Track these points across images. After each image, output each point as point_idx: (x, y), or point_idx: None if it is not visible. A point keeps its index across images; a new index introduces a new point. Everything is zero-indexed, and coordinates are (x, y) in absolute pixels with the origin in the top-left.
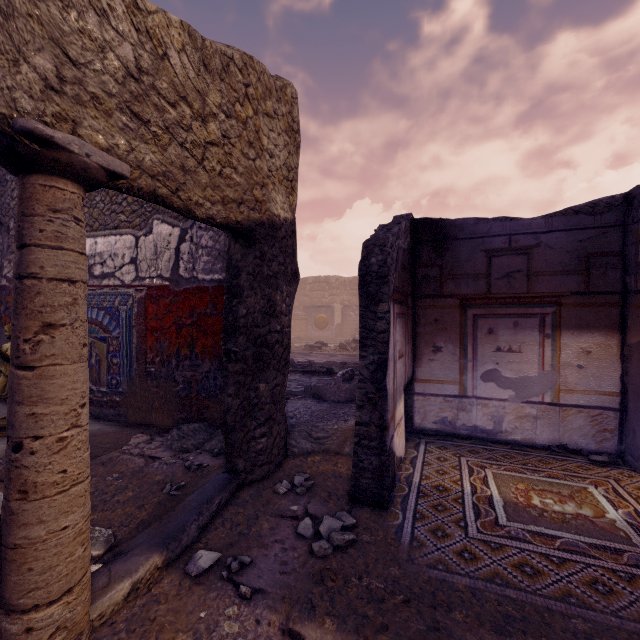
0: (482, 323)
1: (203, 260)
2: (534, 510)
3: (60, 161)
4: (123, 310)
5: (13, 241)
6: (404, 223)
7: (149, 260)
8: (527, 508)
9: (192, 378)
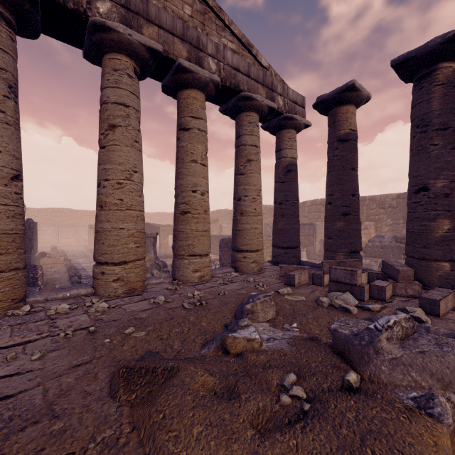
0: None
1: None
2: None
3: None
4: None
5: None
6: None
7: None
8: None
9: None
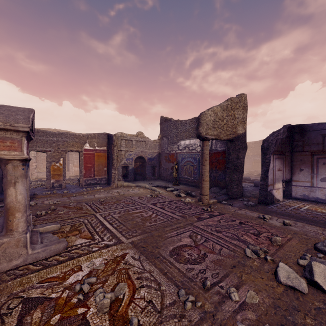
0: (320, 161)
1: (218, 144)
2: (314, 210)
3: (207, 139)
4: (197, 158)
5: (169, 141)
6: (282, 130)
7: None
8: (312, 210)
9: (215, 176)
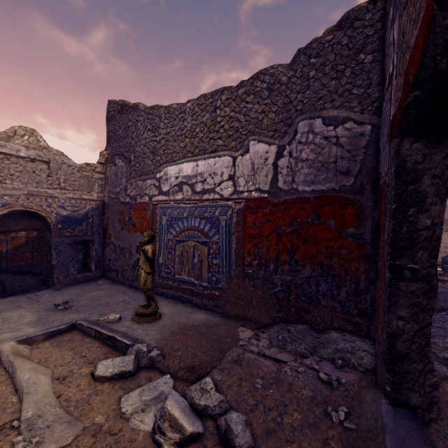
0: None
1: (303, 172)
2: None
3: None
4: (223, 219)
5: (133, 169)
6: None
7: (246, 176)
8: None
9: (291, 282)
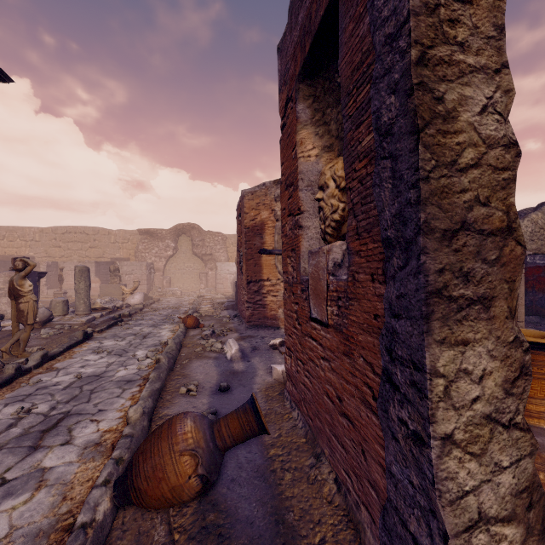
0: None
1: (538, 256)
2: None
3: None
4: None
5: None
6: None
7: None
8: None
9: (533, 299)
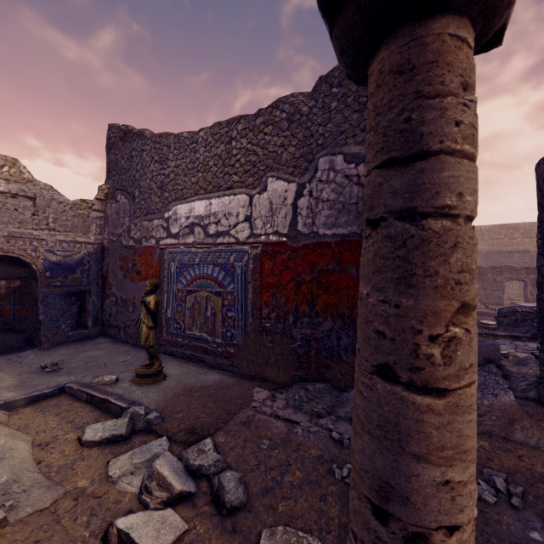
0: None
1: (324, 214)
2: None
3: None
4: (238, 266)
5: (138, 207)
6: None
7: (264, 217)
8: None
9: (311, 336)
